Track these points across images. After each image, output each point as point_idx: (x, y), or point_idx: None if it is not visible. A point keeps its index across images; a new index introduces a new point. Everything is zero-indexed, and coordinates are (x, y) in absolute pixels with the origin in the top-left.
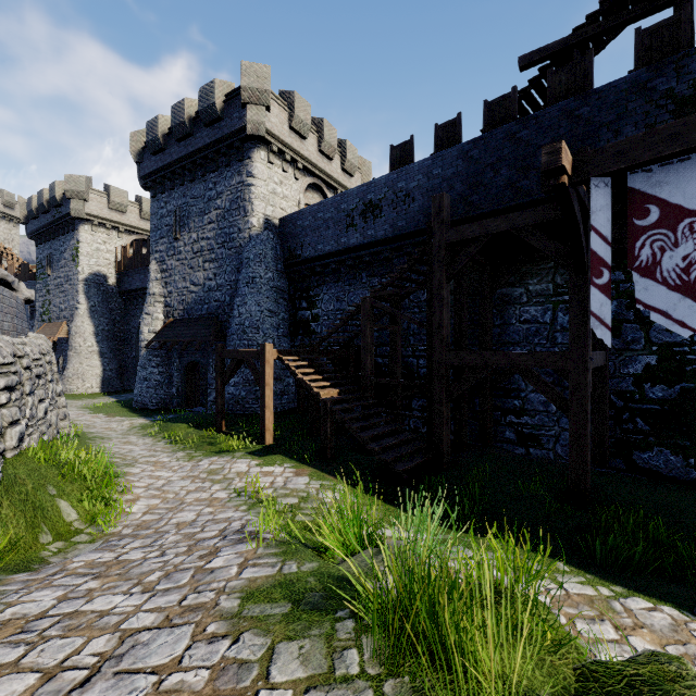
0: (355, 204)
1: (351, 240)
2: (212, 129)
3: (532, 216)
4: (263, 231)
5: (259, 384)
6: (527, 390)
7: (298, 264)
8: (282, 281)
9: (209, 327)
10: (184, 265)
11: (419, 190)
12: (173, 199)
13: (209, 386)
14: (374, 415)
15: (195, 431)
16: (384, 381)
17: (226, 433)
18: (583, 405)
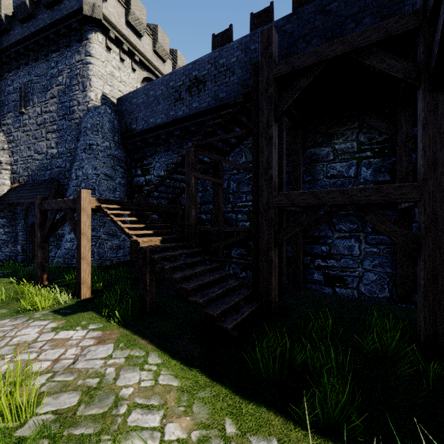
0: (182, 81)
1: (179, 113)
2: (52, 11)
3: (375, 34)
4: (101, 105)
5: (76, 234)
6: (334, 237)
7: (133, 137)
8: (119, 151)
9: (49, 190)
10: (28, 136)
11: (238, 64)
12: (19, 77)
13: (50, 243)
14: (199, 264)
15: (14, 286)
16: (208, 228)
17: (45, 287)
18: (441, 241)
